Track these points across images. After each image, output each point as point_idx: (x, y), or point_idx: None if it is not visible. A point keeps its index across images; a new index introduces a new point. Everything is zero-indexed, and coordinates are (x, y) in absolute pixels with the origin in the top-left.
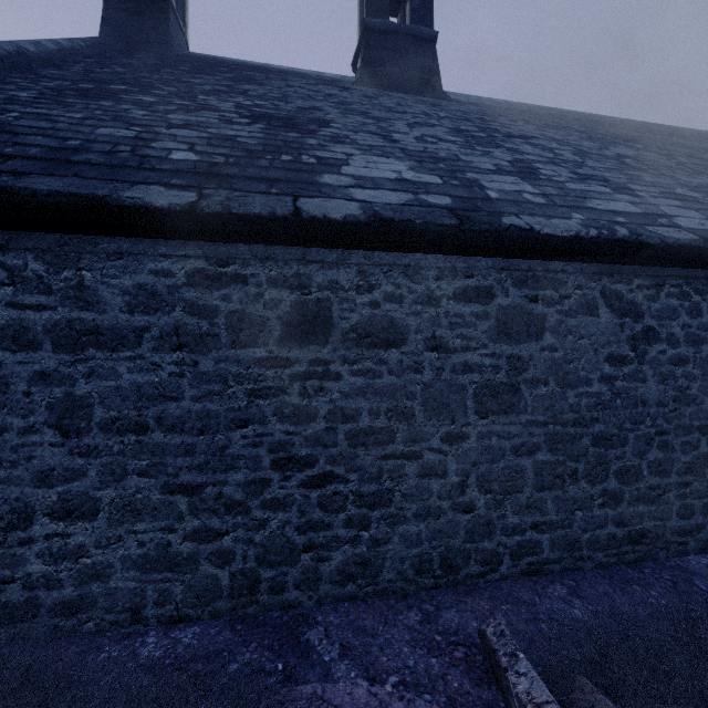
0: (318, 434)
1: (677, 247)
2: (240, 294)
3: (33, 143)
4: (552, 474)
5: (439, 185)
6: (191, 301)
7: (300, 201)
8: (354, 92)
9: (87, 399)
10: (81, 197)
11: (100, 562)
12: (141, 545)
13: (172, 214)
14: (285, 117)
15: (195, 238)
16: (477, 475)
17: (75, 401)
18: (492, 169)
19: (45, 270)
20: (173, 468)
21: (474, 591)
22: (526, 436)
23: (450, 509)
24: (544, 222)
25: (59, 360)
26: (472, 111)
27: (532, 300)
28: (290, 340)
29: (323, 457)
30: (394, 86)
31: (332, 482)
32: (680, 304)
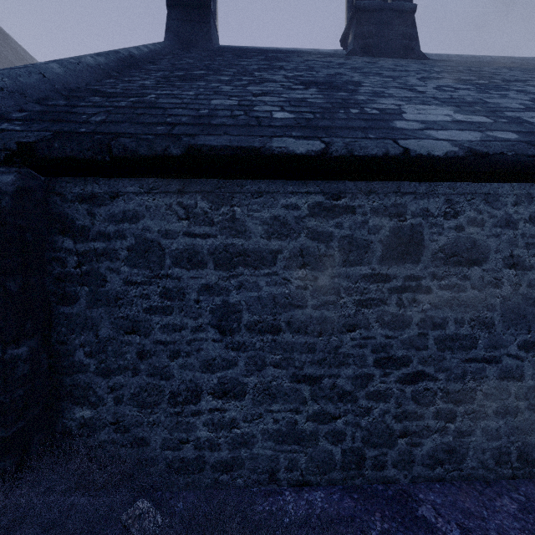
0: (411, 338)
1: None
2: (349, 222)
3: (180, 114)
4: None
5: (492, 123)
6: (312, 228)
7: (401, 143)
8: (355, 60)
9: (238, 306)
10: (243, 149)
11: (246, 433)
12: (275, 422)
13: (307, 158)
14: (326, 82)
15: (315, 178)
16: None
17: (229, 307)
18: (523, 108)
19: (209, 207)
20: (298, 362)
21: None
22: None
23: (526, 409)
24: None
25: (218, 275)
26: (456, 65)
27: None
28: (389, 259)
29: (416, 358)
30: (380, 53)
31: (423, 380)
32: None
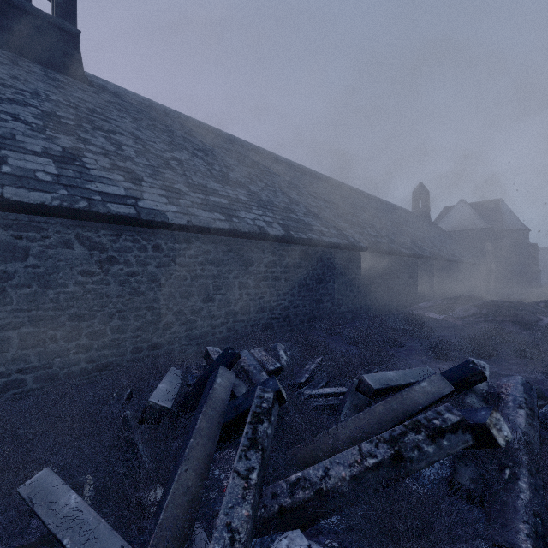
0: None
1: (120, 216)
2: None
3: None
4: (35, 339)
5: None
6: None
7: None
8: None
9: None
10: None
11: None
12: None
13: None
14: None
15: None
16: None
17: None
18: (36, 151)
19: None
20: None
21: None
22: (12, 318)
23: None
24: (21, 193)
25: None
26: (95, 101)
27: (18, 238)
28: None
29: None
30: (35, 58)
31: None
32: (134, 245)
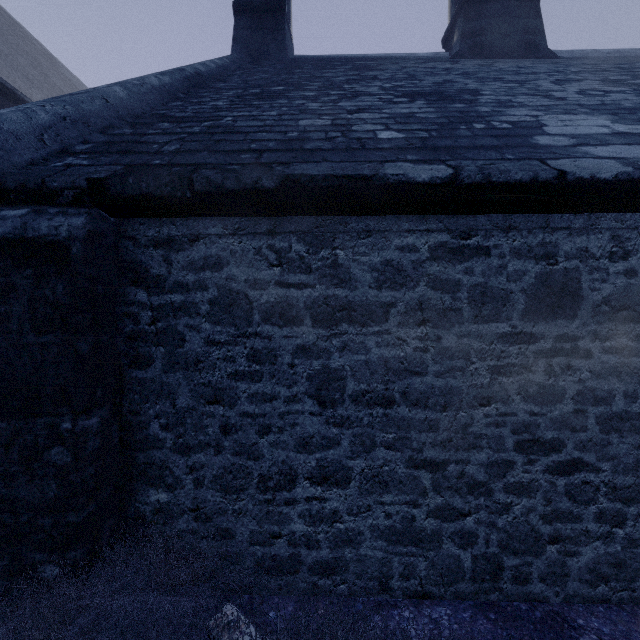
0: (564, 416)
1: None
2: (482, 267)
3: (264, 138)
4: None
5: None
6: (434, 275)
7: (551, 164)
8: (465, 63)
9: (340, 372)
10: (350, 178)
11: (351, 528)
12: (387, 517)
13: (431, 187)
14: (434, 92)
15: (437, 211)
16: None
17: (330, 373)
18: None
19: (306, 251)
20: (417, 443)
21: None
22: None
23: None
24: None
25: (317, 334)
26: (598, 62)
27: None
28: (534, 314)
29: (571, 442)
30: (495, 53)
31: (580, 470)
32: None
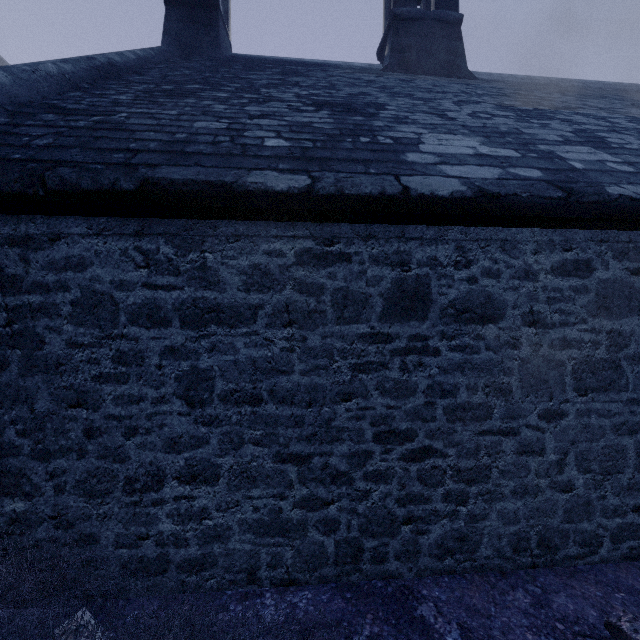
0: (417, 408)
1: None
2: (344, 272)
3: (149, 138)
4: None
5: (519, 158)
6: (300, 279)
7: (403, 180)
8: (389, 77)
9: (209, 372)
10: (211, 184)
11: (220, 524)
12: (255, 510)
13: (289, 196)
14: (343, 103)
15: (303, 219)
16: (575, 453)
17: (199, 373)
18: (560, 140)
19: (174, 253)
20: (283, 438)
21: (575, 573)
22: (627, 414)
23: (548, 487)
24: None
25: (185, 335)
26: (504, 87)
27: (634, 272)
28: (390, 316)
29: (422, 431)
30: (421, 70)
31: (430, 457)
32: None
